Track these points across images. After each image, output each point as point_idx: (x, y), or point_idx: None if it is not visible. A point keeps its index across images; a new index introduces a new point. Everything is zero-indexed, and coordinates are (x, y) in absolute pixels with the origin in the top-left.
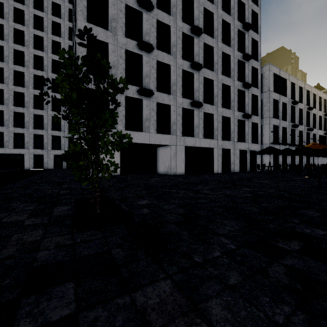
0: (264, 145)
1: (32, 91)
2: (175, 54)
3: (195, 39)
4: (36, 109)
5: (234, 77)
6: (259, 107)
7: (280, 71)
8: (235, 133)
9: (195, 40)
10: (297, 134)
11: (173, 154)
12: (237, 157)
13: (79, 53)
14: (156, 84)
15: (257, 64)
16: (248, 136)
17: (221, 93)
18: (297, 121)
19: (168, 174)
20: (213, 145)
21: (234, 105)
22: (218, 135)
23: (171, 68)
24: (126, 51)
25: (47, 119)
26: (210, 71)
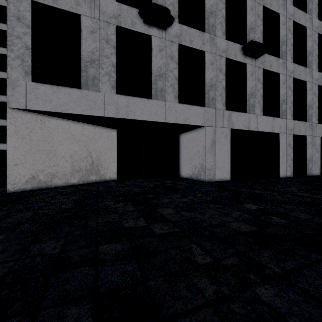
0: None
1: None
2: None
3: None
4: None
5: (313, 13)
6: None
7: None
8: (313, 109)
9: None
10: None
11: (210, 142)
12: (317, 149)
13: None
14: (177, 10)
15: None
16: None
17: (292, 38)
18: None
19: (201, 181)
20: (279, 129)
21: (313, 60)
22: (288, 110)
23: None
24: None
25: None
26: None
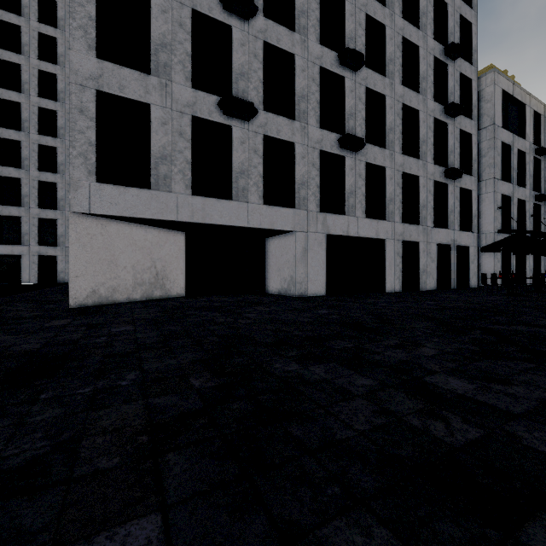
0: (484, 236)
1: (36, 138)
2: (305, 32)
3: (349, 3)
4: (42, 172)
5: (427, 93)
6: (474, 158)
7: (513, 87)
8: (428, 209)
9: (349, 6)
10: (543, 215)
11: (301, 250)
12: (433, 258)
13: (77, 5)
14: (262, 95)
15: (471, 70)
16: (454, 215)
17: (401, 125)
18: (543, 188)
19: (290, 296)
20: (385, 234)
21: (427, 151)
22: (396, 212)
23: (297, 61)
24: (194, 16)
25: (63, 190)
26: (378, 76)
